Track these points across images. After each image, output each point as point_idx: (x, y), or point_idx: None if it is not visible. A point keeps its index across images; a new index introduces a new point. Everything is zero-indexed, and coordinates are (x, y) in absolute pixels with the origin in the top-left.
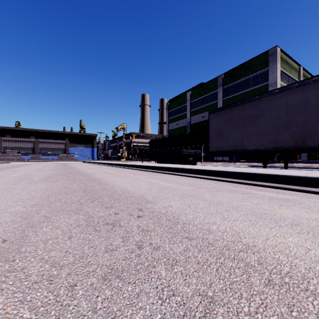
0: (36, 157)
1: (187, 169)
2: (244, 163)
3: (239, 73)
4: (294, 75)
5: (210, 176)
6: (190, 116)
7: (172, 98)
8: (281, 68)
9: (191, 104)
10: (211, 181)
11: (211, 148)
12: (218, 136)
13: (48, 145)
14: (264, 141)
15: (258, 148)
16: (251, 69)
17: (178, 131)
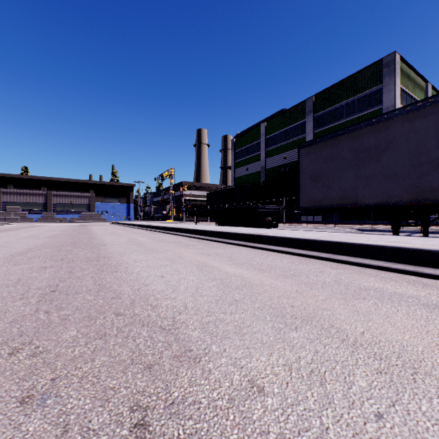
0: (49, 217)
1: (268, 237)
2: (351, 226)
3: (338, 94)
4: (420, 96)
5: (314, 252)
6: (265, 158)
7: (239, 133)
8: (402, 84)
9: (266, 141)
10: (320, 263)
11: (302, 202)
12: (314, 183)
13: (66, 200)
14: (396, 189)
15: (384, 202)
16: (356, 87)
17: (248, 179)
